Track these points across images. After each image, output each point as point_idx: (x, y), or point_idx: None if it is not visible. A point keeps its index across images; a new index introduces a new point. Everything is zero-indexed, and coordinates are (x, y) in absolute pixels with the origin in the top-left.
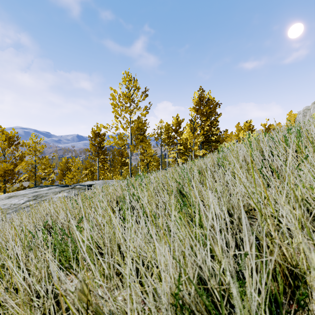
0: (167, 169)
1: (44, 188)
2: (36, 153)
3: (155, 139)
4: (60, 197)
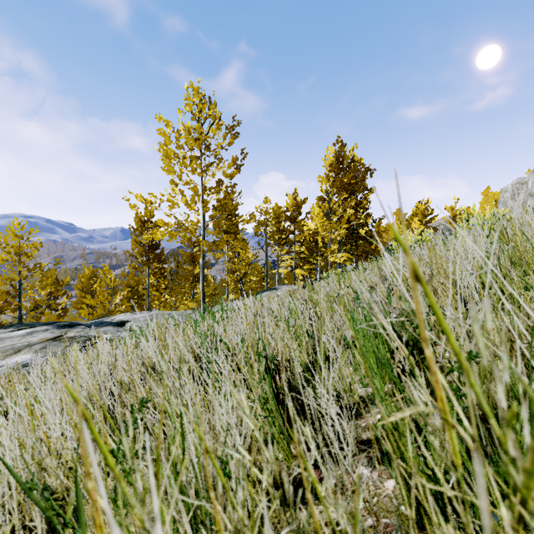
0: (278, 288)
1: (20, 330)
2: (19, 259)
3: (255, 232)
4: (11, 365)
